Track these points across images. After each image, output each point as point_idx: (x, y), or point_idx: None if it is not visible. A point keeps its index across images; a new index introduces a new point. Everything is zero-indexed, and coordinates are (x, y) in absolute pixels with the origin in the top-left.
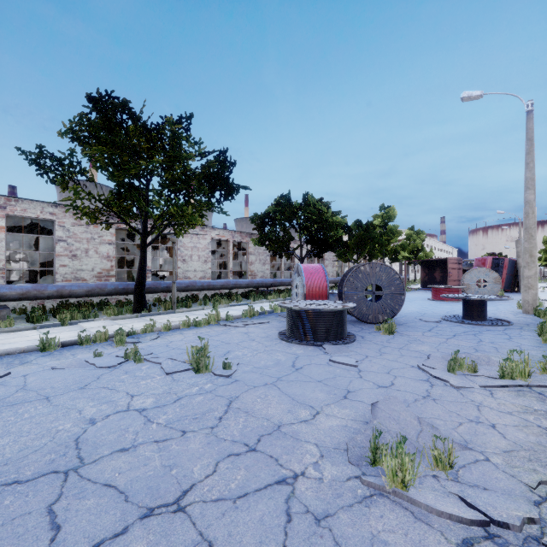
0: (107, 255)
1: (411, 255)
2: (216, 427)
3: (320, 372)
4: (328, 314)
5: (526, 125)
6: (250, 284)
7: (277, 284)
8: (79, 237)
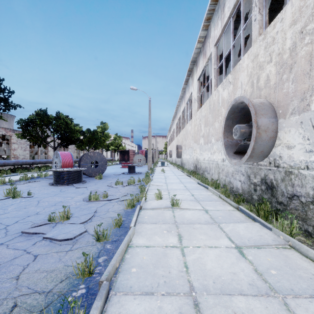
0: None
1: (116, 147)
2: (38, 205)
3: (73, 191)
4: (75, 172)
5: (149, 105)
6: (17, 163)
7: (37, 162)
8: None
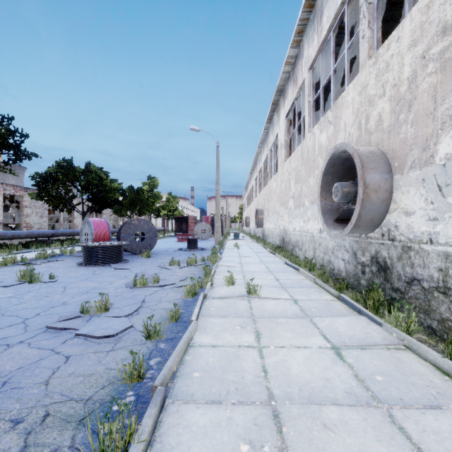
0: None
1: (170, 212)
2: (64, 292)
3: (111, 273)
4: (113, 248)
5: (217, 152)
6: (30, 234)
7: (58, 234)
8: None
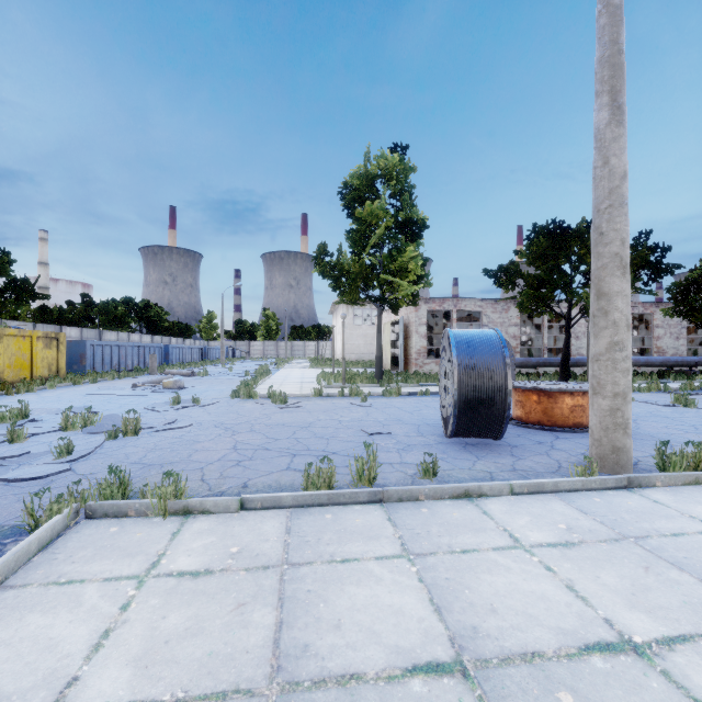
0: (513, 336)
1: None
2: None
3: None
4: None
5: None
6: (665, 362)
7: None
8: (495, 322)
